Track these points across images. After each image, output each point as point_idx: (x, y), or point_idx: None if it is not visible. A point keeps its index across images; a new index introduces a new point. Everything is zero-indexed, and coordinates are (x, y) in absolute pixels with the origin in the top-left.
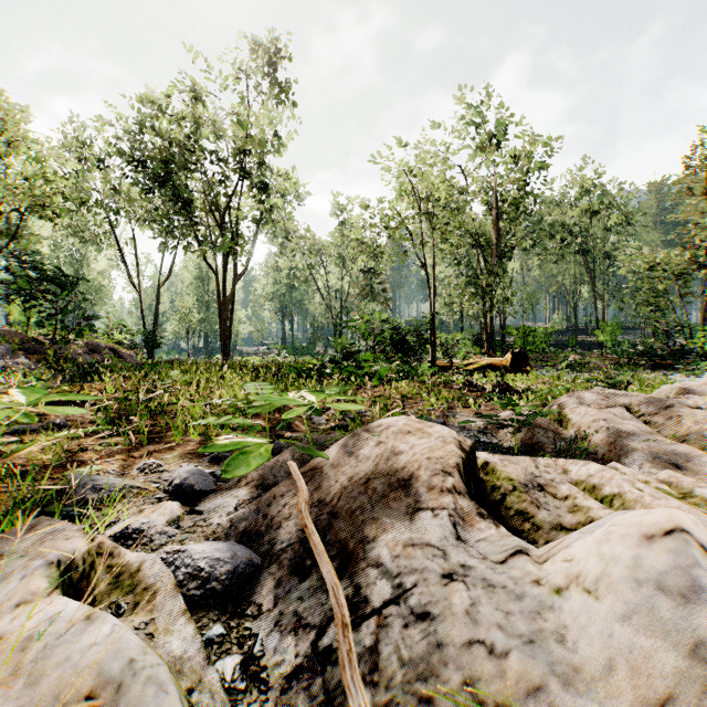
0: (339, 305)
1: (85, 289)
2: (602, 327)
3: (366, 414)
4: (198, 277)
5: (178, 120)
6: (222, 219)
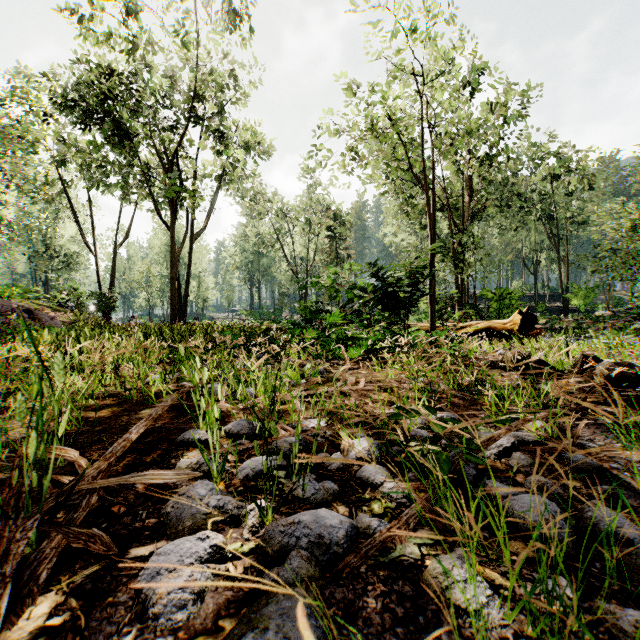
0: (304, 271)
1: (52, 255)
2: (575, 291)
3: (365, 477)
4: (167, 245)
5: (108, 35)
6: (170, 164)
